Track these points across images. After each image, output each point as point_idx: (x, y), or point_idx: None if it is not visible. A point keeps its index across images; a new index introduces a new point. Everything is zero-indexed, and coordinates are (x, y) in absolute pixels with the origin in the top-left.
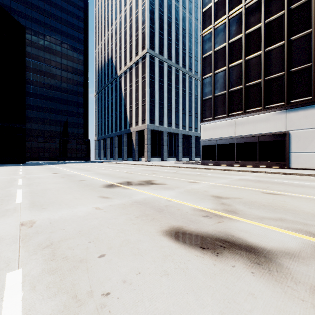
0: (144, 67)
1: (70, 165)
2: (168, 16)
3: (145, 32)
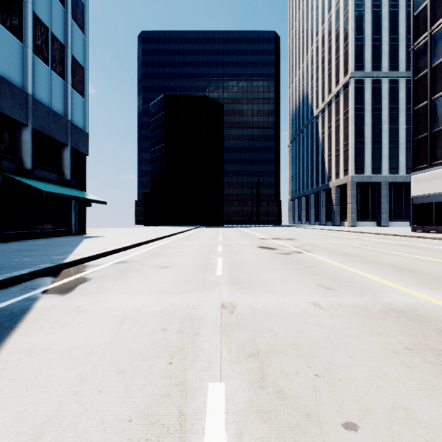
0: (347, 99)
1: (255, 228)
2: (391, 6)
3: (348, 51)
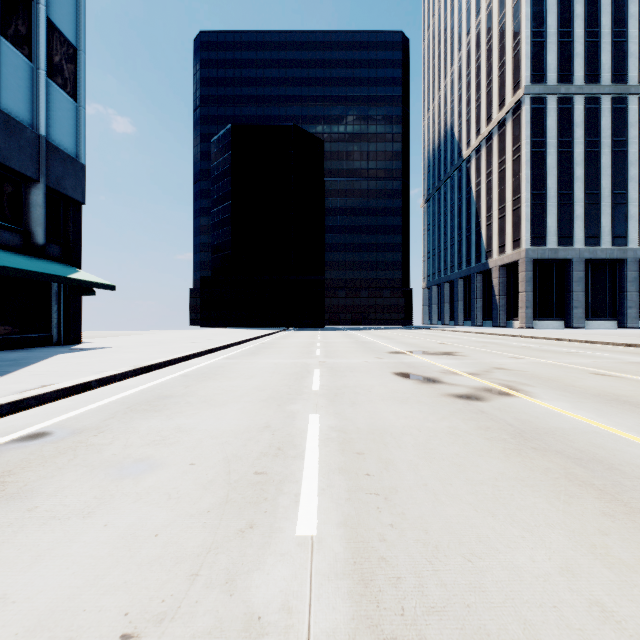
0: (518, 128)
1: (375, 331)
2: None
3: (519, 53)
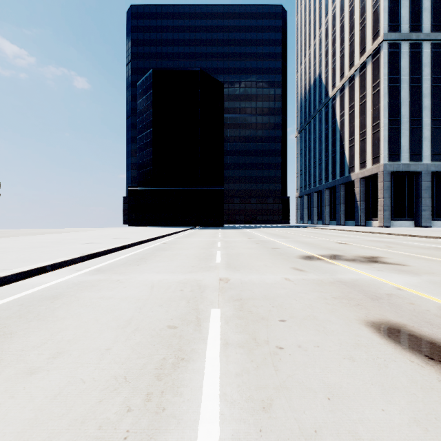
0: (377, 68)
1: (265, 229)
2: None
3: (378, 9)
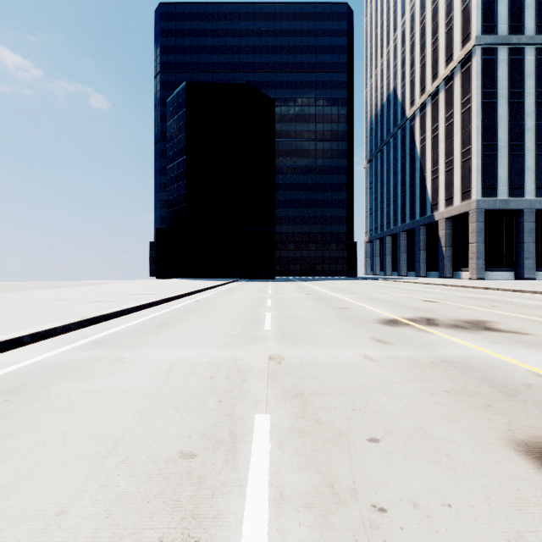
0: (468, 80)
1: (327, 282)
2: None
3: (469, 5)
